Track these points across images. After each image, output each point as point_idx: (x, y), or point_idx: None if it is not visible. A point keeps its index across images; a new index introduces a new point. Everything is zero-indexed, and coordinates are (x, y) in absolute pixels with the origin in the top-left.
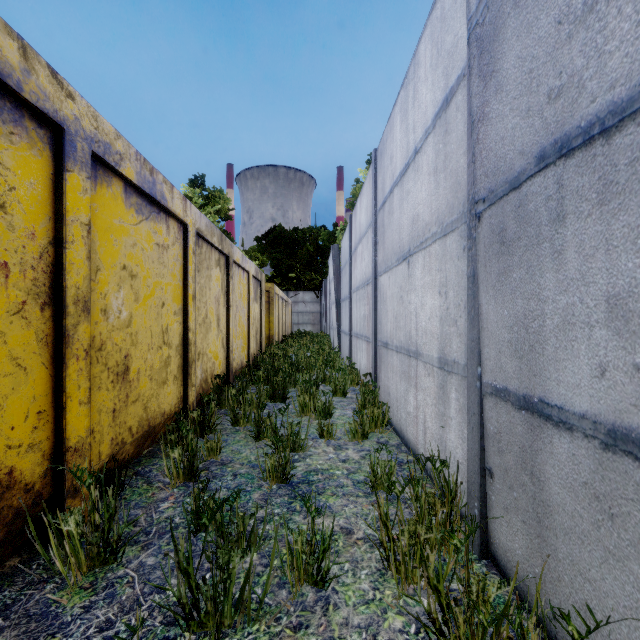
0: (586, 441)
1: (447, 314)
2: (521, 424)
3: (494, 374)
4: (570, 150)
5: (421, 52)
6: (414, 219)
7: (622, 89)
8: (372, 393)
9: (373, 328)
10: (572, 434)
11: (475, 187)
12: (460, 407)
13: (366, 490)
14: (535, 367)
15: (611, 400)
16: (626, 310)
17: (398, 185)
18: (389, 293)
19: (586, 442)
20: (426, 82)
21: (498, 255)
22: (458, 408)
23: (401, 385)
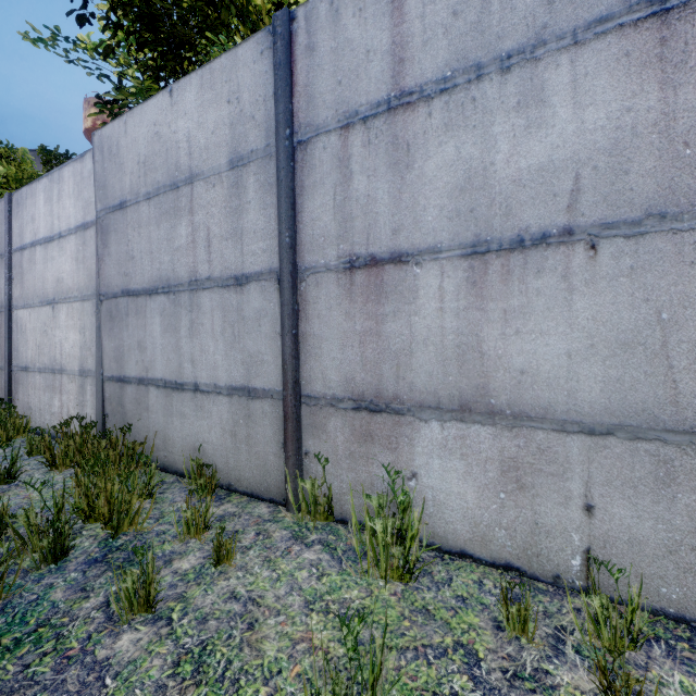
0: (135, 385)
1: (85, 345)
2: (118, 388)
3: (109, 371)
4: (130, 295)
5: (66, 175)
6: (59, 280)
7: (139, 287)
8: (14, 408)
9: (7, 355)
10: (132, 384)
11: (100, 288)
12: (93, 393)
13: (24, 458)
14: (122, 365)
15: (139, 370)
16: (141, 345)
17: (42, 246)
18: (31, 326)
19: (135, 385)
20: (70, 199)
21: (110, 321)
22: (92, 394)
23: (46, 396)
